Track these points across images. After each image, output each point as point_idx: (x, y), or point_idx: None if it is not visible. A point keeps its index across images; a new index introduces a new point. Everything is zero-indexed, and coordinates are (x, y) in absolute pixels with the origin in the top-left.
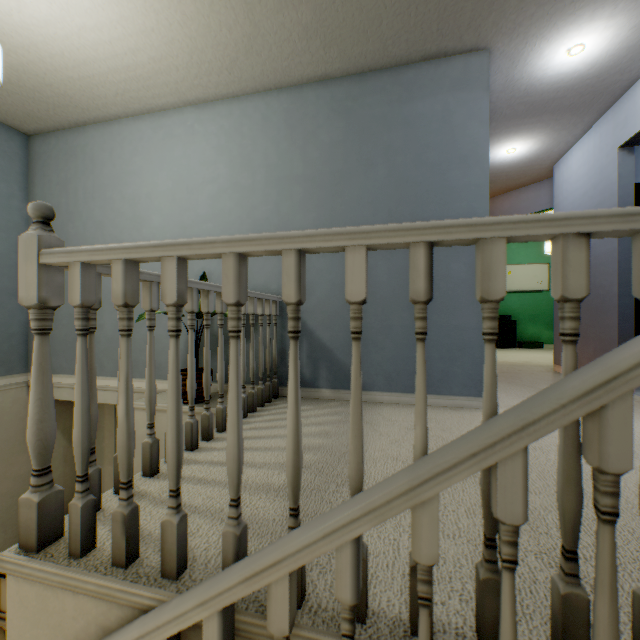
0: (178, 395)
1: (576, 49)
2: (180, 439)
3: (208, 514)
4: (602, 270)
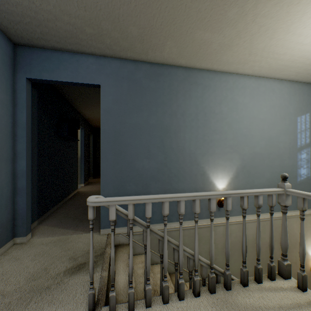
0: (242, 234)
1: None
2: (242, 246)
3: (274, 307)
4: None
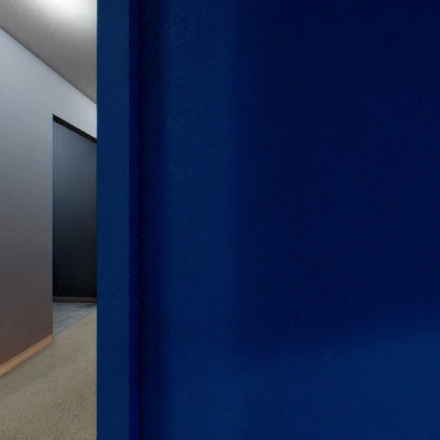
0: None
1: None
2: None
3: None
4: (33, 225)
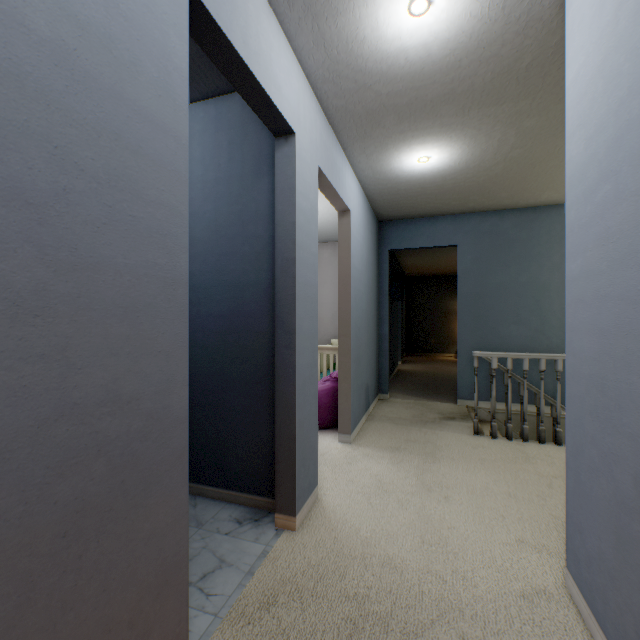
0: None
1: (419, 7)
2: None
3: None
4: (128, 335)
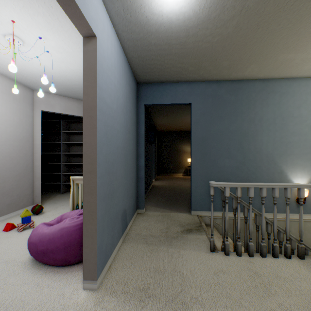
0: None
1: None
2: None
3: None
4: None
